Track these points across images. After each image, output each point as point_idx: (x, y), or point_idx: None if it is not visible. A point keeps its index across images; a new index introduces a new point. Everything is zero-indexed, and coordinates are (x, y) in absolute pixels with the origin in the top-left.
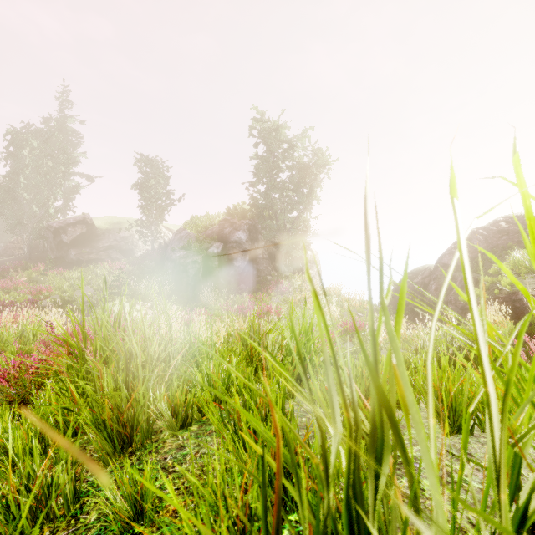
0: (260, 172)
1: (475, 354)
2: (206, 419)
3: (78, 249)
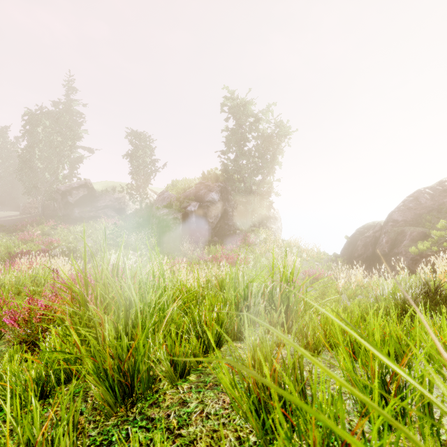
0: (230, 142)
1: (430, 301)
2: (203, 367)
3: (80, 208)
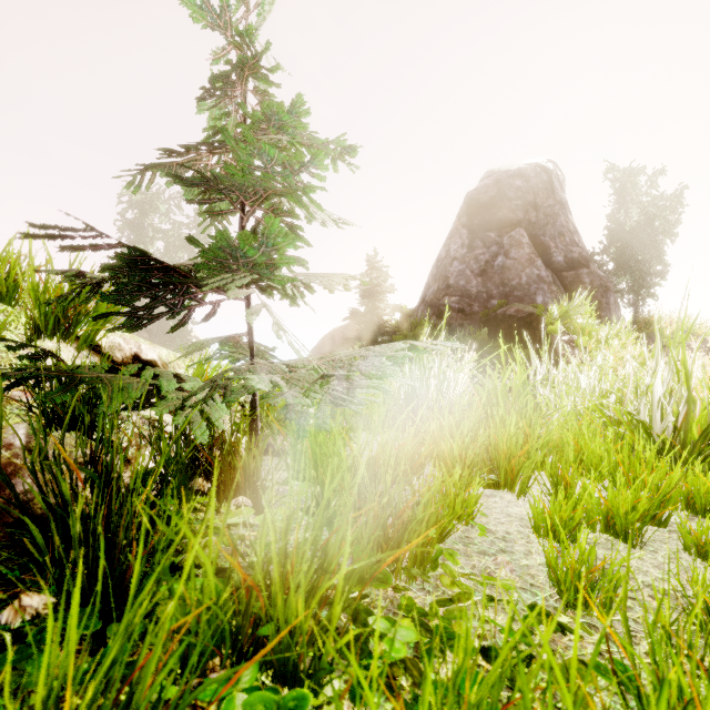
0: None
1: None
2: None
3: None
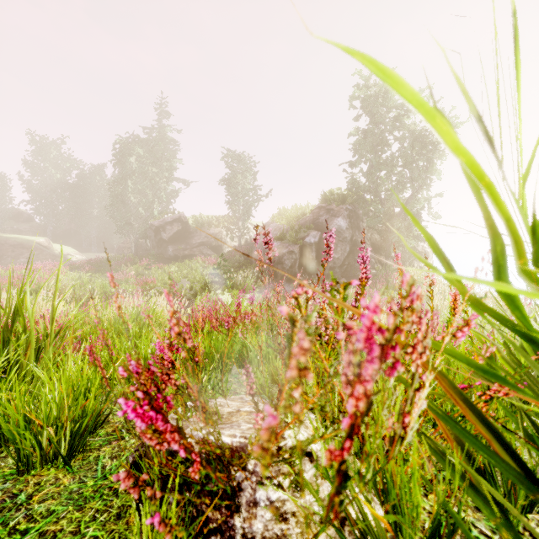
0: (364, 147)
1: None
2: None
3: (174, 246)
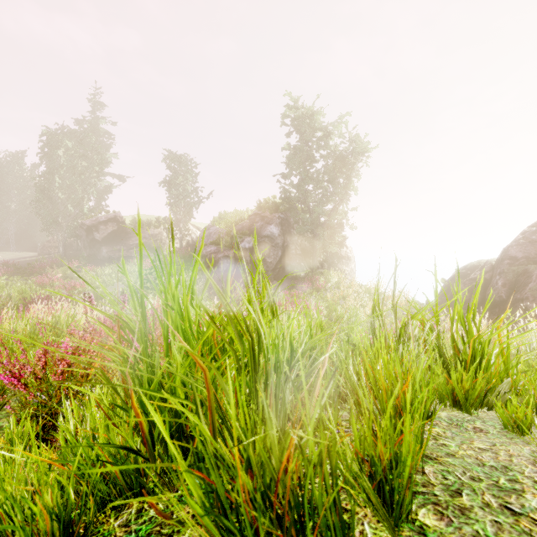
0: (293, 162)
1: None
2: (415, 484)
3: (109, 247)
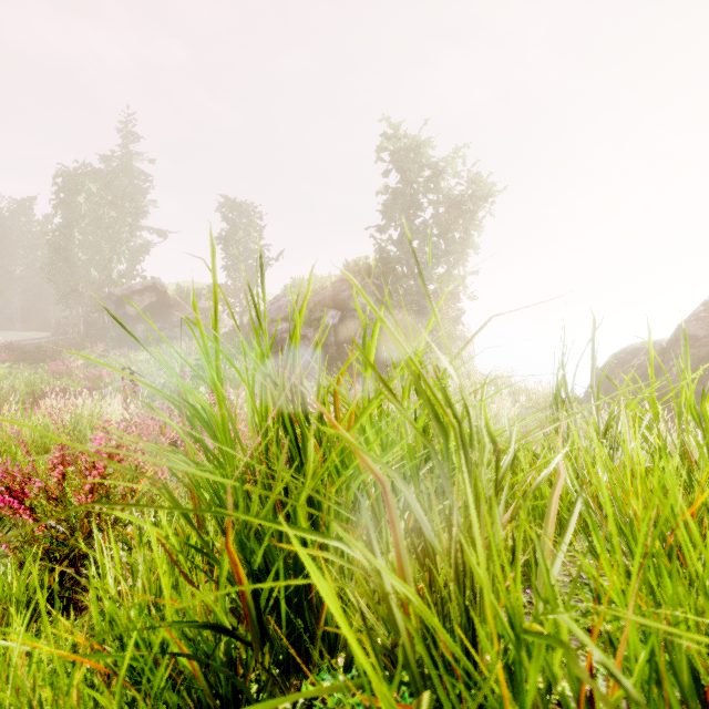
0: (393, 210)
1: None
2: None
3: (146, 324)
